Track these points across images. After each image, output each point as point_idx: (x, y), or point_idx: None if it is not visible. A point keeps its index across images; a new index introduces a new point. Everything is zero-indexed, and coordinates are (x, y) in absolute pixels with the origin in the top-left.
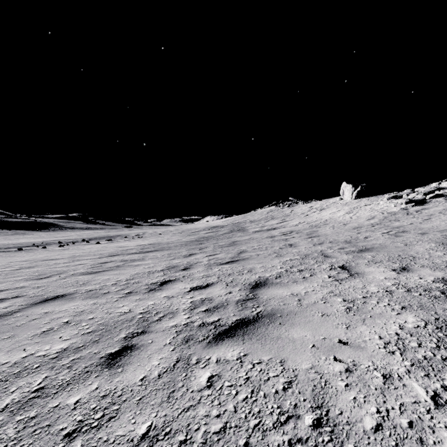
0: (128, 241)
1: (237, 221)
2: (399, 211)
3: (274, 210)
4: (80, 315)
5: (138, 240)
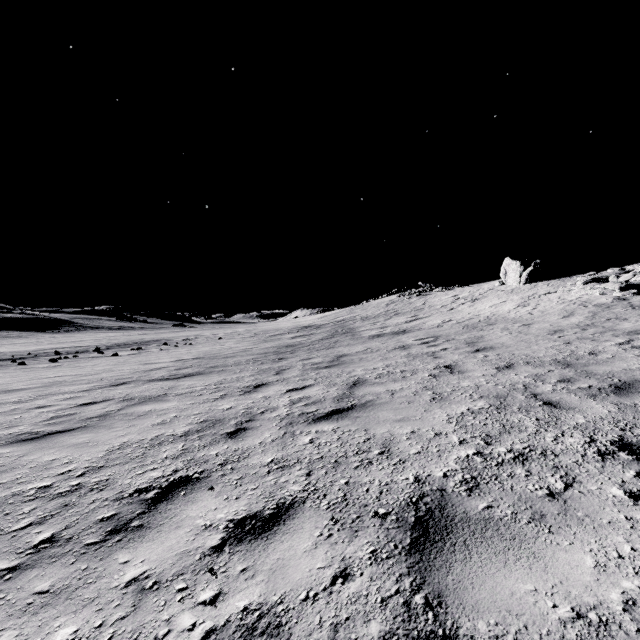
0: (166, 351)
1: (340, 317)
2: (614, 303)
3: (396, 301)
4: None
5: (182, 350)
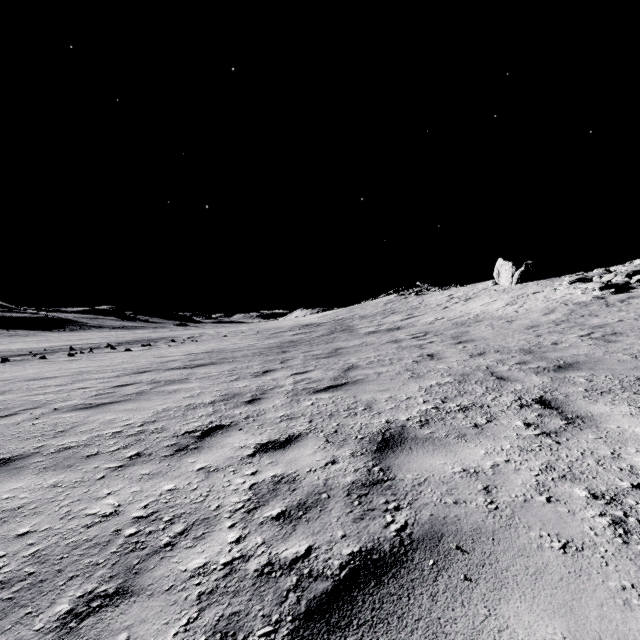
0: (175, 347)
1: (340, 316)
2: (592, 302)
3: (394, 300)
4: (6, 521)
5: (190, 346)
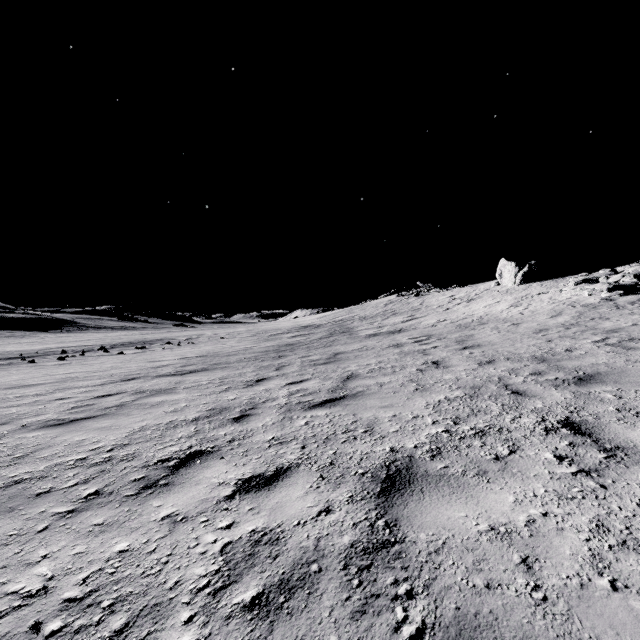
0: (169, 350)
1: (339, 317)
2: (600, 304)
3: (395, 301)
4: None
5: (185, 349)
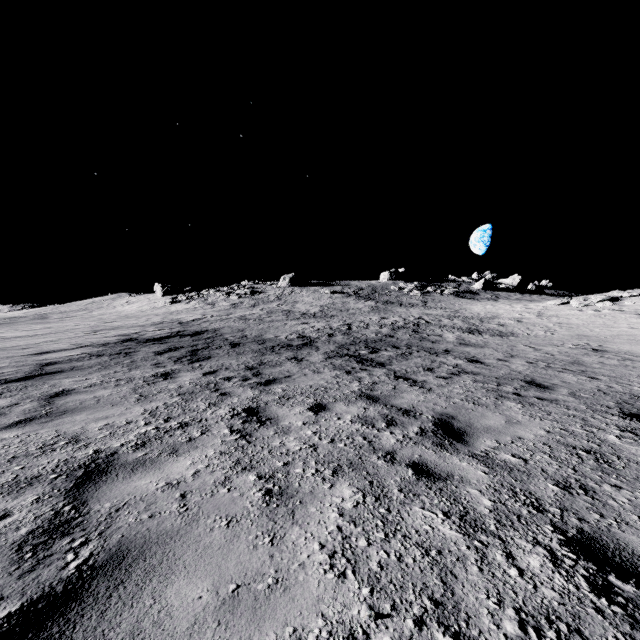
0: None
1: (44, 312)
2: (158, 307)
3: (96, 302)
4: None
5: None
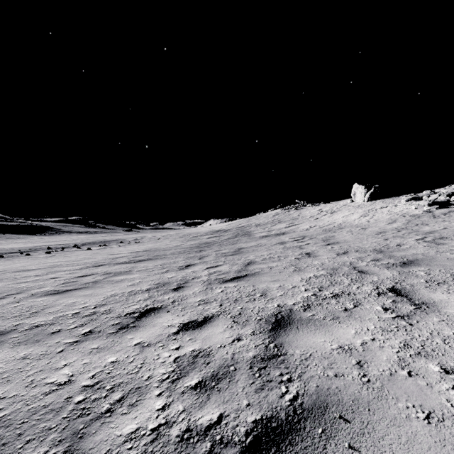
0: (123, 247)
1: (241, 224)
2: (423, 214)
3: (280, 213)
4: None
5: (134, 246)
